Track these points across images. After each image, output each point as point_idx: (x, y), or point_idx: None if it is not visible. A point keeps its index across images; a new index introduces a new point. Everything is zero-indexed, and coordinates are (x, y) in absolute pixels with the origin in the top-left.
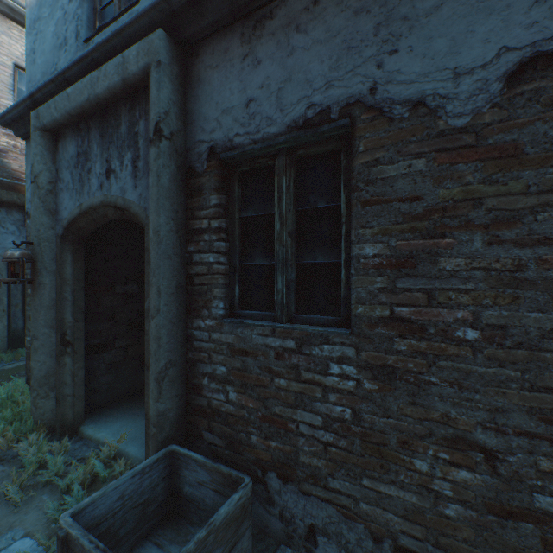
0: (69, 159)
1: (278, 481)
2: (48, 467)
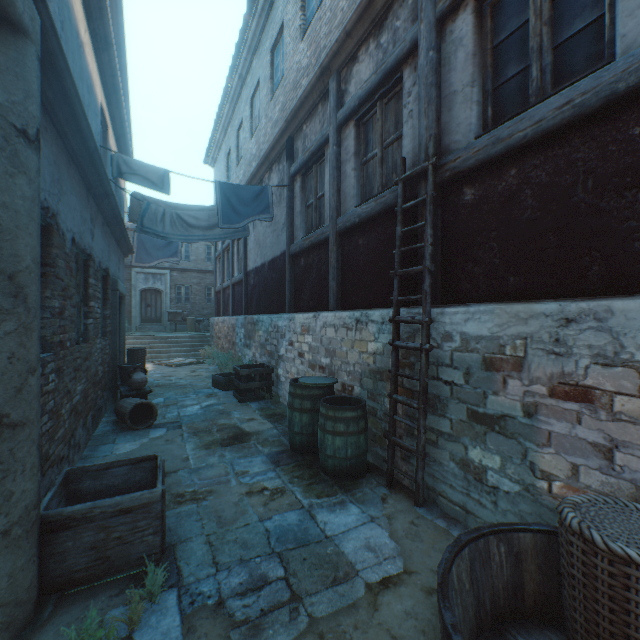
0: None
1: None
2: None
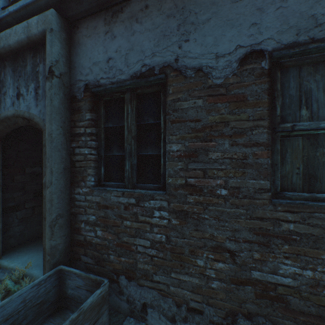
0: None
1: (126, 280)
2: None
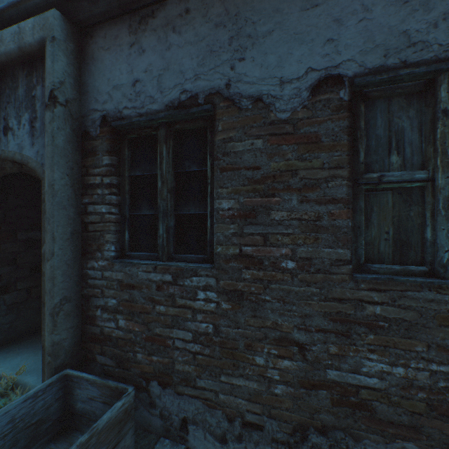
0: None
1: (159, 388)
2: None
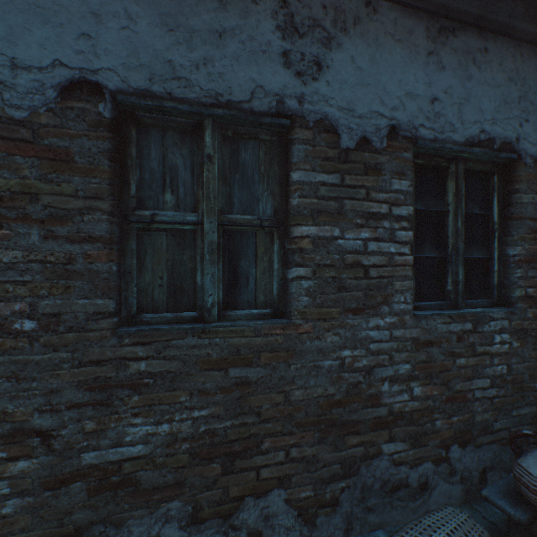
0: None
1: None
2: None
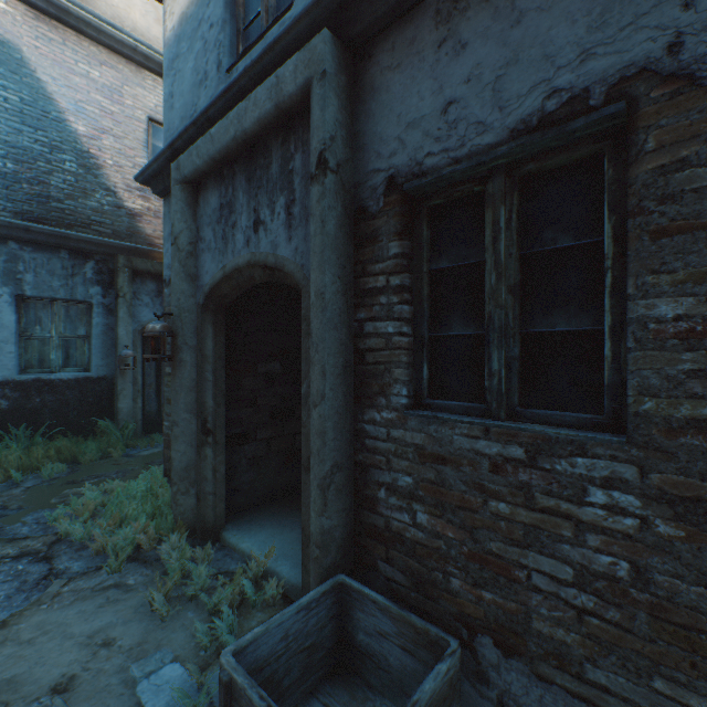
0: (211, 213)
1: (495, 651)
2: (191, 577)
